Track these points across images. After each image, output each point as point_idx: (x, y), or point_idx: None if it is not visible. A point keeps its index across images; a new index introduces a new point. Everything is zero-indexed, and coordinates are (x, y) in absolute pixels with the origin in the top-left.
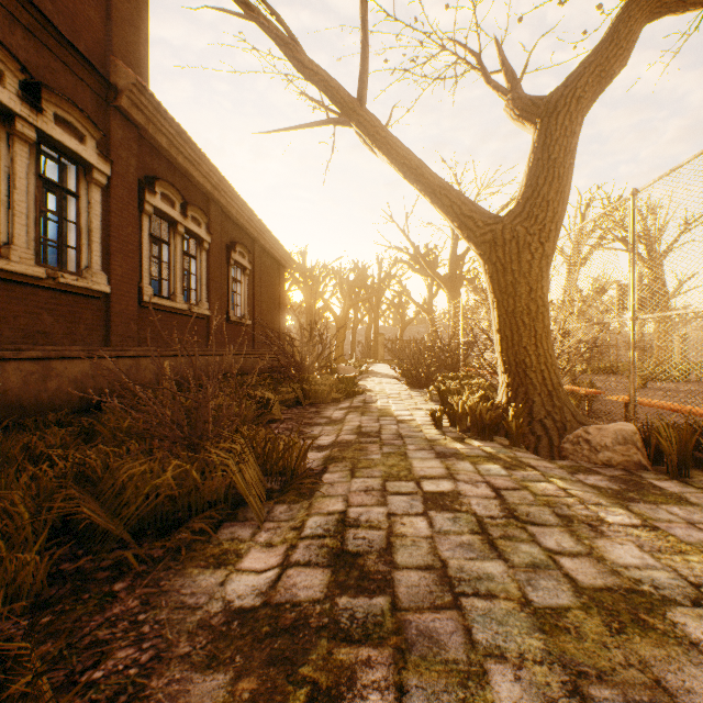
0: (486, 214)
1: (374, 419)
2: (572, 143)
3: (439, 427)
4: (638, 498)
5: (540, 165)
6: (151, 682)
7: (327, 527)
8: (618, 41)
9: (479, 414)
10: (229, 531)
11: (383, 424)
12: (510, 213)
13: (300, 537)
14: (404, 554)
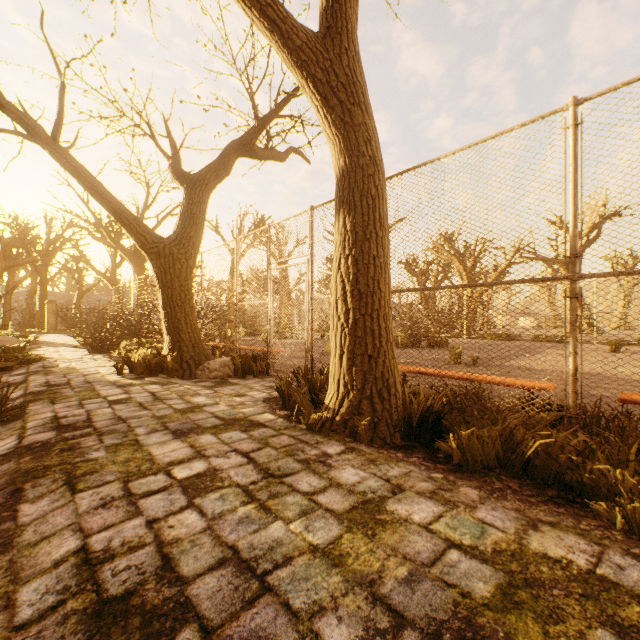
0: (154, 235)
1: (61, 376)
2: (204, 207)
3: (121, 374)
4: (220, 386)
5: (187, 214)
6: None
7: (46, 422)
8: (225, 163)
9: (149, 361)
10: None
11: (72, 378)
12: (169, 238)
13: (27, 429)
14: (99, 418)
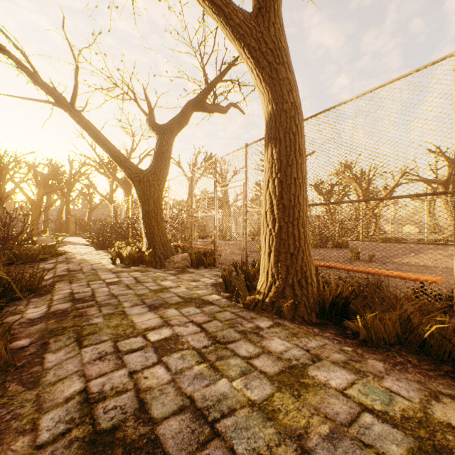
0: (137, 168)
1: (77, 264)
2: (170, 148)
3: (115, 264)
4: (181, 274)
5: (159, 153)
6: (12, 332)
7: (66, 296)
8: (185, 116)
9: (133, 255)
10: (10, 308)
11: (83, 266)
12: (147, 170)
13: (53, 301)
14: (100, 295)
